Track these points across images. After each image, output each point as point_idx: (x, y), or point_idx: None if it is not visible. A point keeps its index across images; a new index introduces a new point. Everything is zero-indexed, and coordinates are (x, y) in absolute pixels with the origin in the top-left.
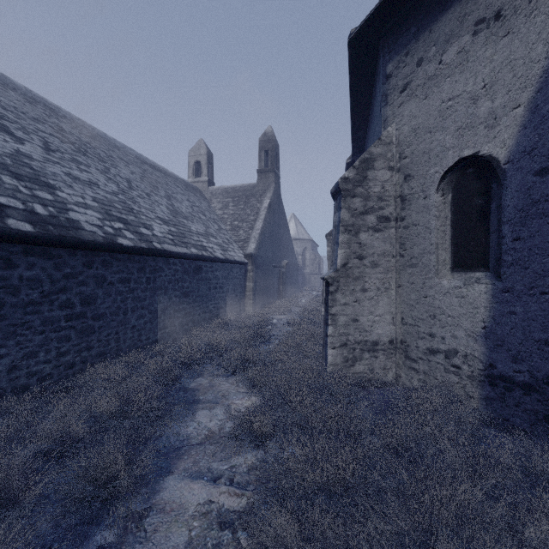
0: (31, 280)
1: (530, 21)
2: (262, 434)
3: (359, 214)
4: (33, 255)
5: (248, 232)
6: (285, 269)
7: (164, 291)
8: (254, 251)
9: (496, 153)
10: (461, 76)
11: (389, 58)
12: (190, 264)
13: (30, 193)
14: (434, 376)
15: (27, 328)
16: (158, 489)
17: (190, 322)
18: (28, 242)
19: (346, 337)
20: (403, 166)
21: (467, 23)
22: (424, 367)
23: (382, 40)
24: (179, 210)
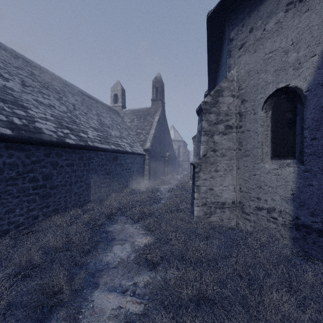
0: (10, 164)
1: (322, 2)
2: (153, 261)
3: (214, 124)
4: (12, 149)
5: (146, 136)
6: (167, 158)
7: (94, 171)
8: (149, 147)
9: (300, 85)
10: (278, 38)
11: (232, 28)
12: (111, 155)
13: (11, 111)
14: (260, 224)
15: (8, 194)
16: (87, 298)
17: (110, 190)
18: (8, 141)
19: (205, 199)
20: (241, 95)
21: (281, 5)
22: (254, 218)
23: (227, 18)
24: (104, 123)
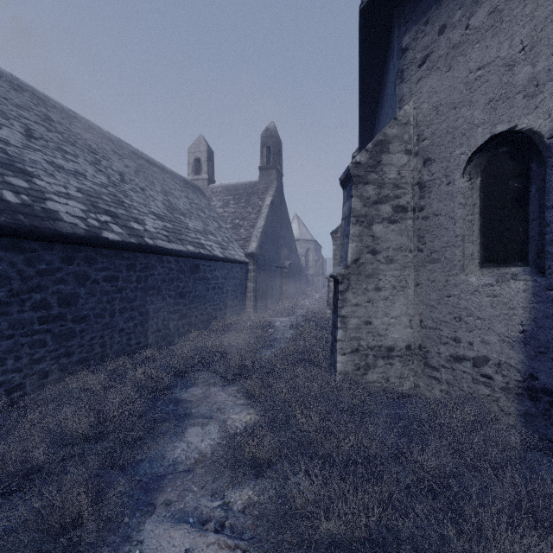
0: None
1: None
2: (262, 459)
3: (373, 204)
4: None
5: (249, 231)
6: (288, 270)
7: (157, 291)
8: (255, 250)
9: (538, 127)
10: (494, 40)
11: (406, 29)
12: (187, 262)
13: (0, 179)
14: (459, 386)
15: None
16: (130, 536)
17: (186, 325)
18: None
19: (357, 342)
20: (422, 149)
21: None
22: (447, 376)
23: (397, 10)
24: (176, 206)
